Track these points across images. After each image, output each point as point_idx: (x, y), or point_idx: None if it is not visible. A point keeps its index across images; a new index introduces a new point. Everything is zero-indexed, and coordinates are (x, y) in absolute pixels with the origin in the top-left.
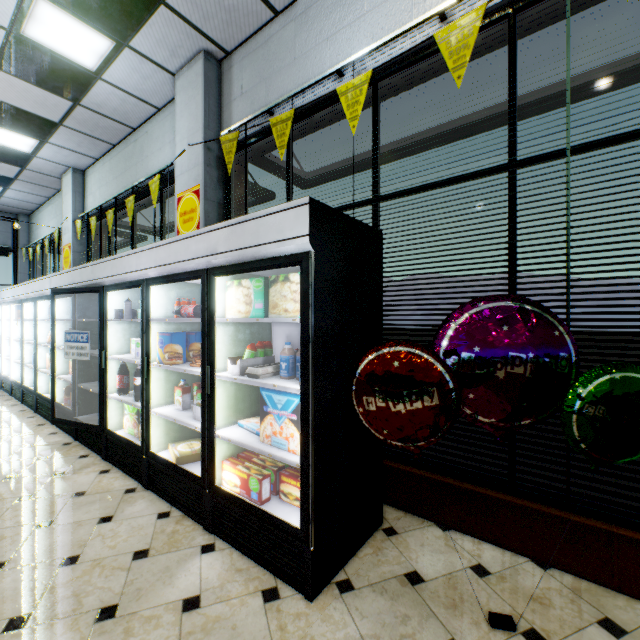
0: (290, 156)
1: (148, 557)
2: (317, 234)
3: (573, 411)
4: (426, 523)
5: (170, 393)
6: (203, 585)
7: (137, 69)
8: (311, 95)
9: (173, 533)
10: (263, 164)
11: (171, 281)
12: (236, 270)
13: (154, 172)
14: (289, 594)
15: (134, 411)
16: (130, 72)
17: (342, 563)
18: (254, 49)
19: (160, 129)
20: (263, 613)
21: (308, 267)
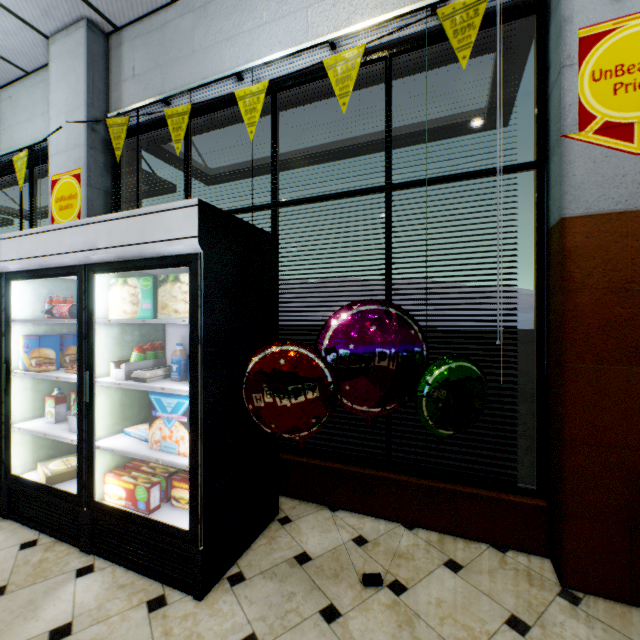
0: (189, 151)
1: (5, 595)
2: (207, 236)
3: (423, 395)
4: (319, 507)
5: (40, 405)
6: (77, 610)
7: None
8: (211, 92)
9: (40, 562)
10: (161, 154)
11: (39, 276)
12: (120, 268)
13: (21, 146)
14: (177, 598)
15: None
16: None
17: (235, 558)
18: (148, 31)
19: (29, 96)
20: (147, 623)
21: (197, 268)
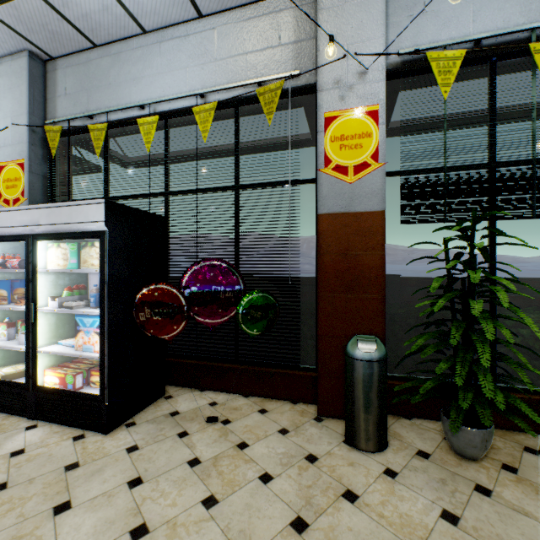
0: (108, 151)
1: None
2: (111, 220)
3: (240, 312)
4: (193, 390)
5: None
6: (27, 444)
7: None
8: (122, 114)
9: (0, 425)
10: (87, 148)
11: None
12: (55, 237)
13: None
14: (92, 435)
15: None
16: None
17: (131, 415)
18: (77, 64)
19: None
20: (72, 445)
21: (105, 240)
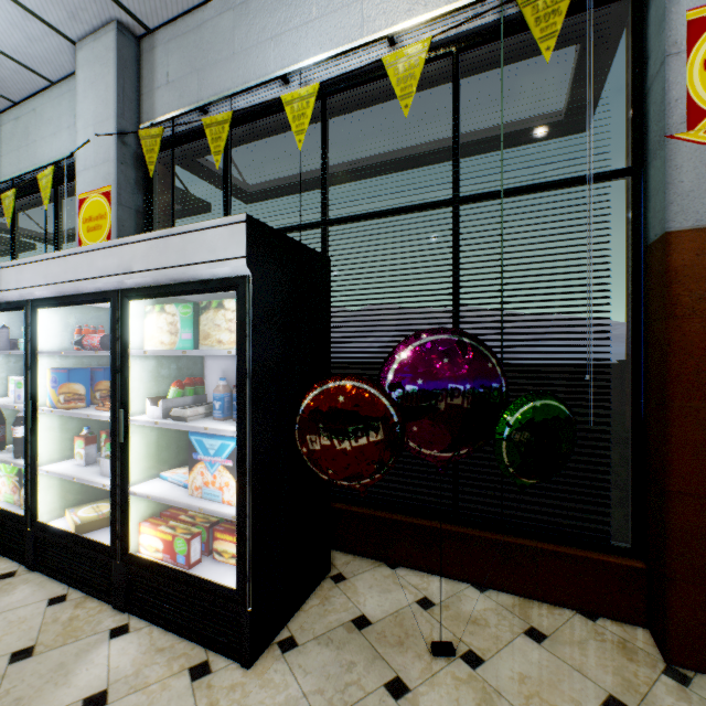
0: (228, 164)
1: (33, 656)
2: (256, 256)
3: (503, 438)
4: (376, 564)
5: (68, 445)
6: (112, 676)
7: (19, 26)
8: (253, 98)
9: (71, 620)
10: (196, 169)
11: (68, 304)
12: (157, 293)
13: (45, 163)
14: (223, 666)
15: (14, 471)
16: (8, 28)
17: (285, 620)
18: (184, 32)
19: (54, 108)
20: (190, 693)
21: (245, 293)
